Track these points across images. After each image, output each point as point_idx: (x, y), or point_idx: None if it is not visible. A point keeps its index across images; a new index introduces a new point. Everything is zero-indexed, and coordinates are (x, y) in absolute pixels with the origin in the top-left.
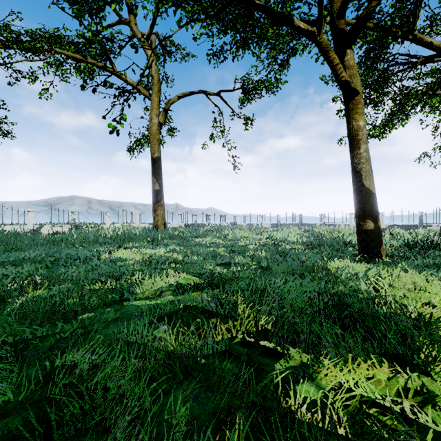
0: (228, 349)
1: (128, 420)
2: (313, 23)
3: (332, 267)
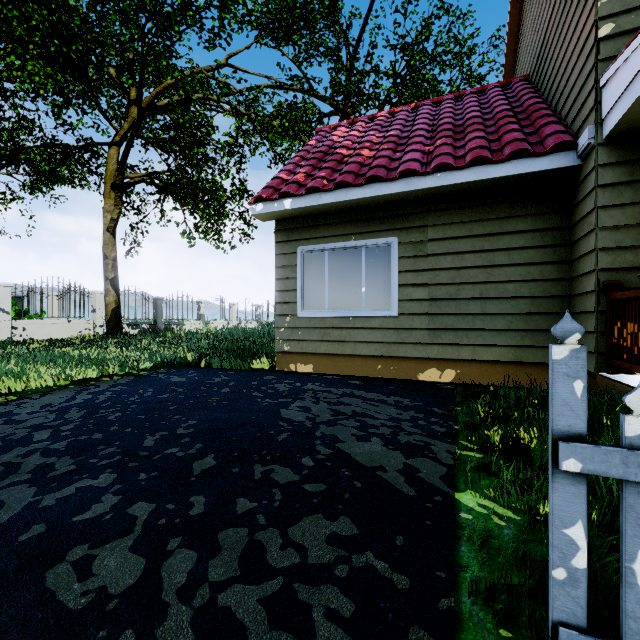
0: None
1: None
2: None
3: None
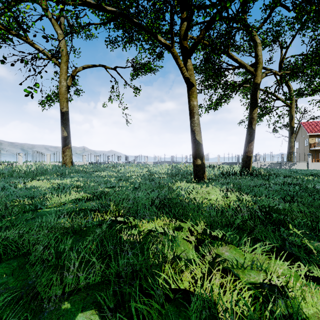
0: (100, 223)
1: (42, 244)
2: (175, 35)
3: (176, 186)
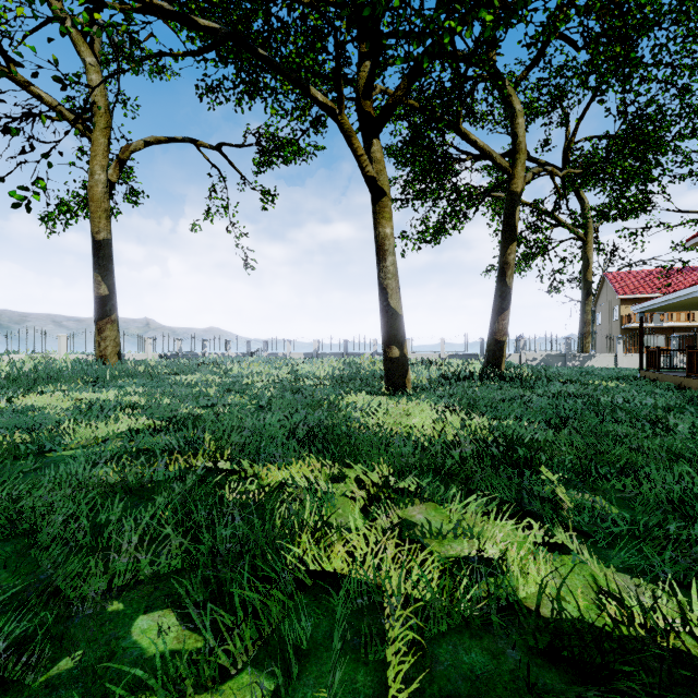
0: (183, 475)
1: (64, 512)
2: (348, 84)
3: (348, 402)
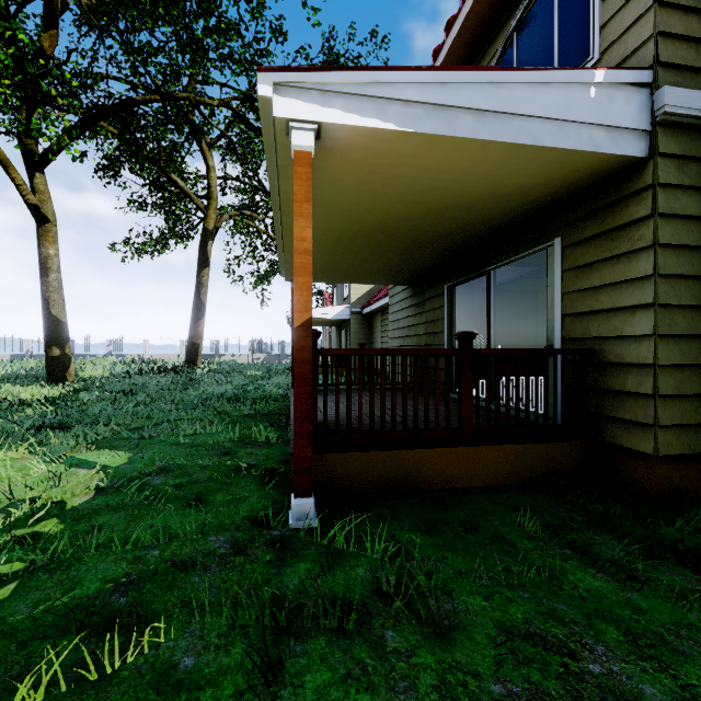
0: None
1: None
2: None
3: None
